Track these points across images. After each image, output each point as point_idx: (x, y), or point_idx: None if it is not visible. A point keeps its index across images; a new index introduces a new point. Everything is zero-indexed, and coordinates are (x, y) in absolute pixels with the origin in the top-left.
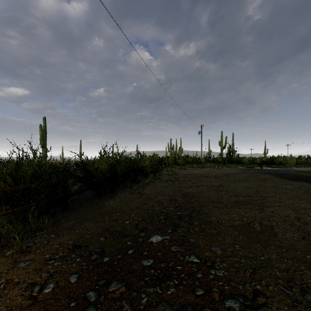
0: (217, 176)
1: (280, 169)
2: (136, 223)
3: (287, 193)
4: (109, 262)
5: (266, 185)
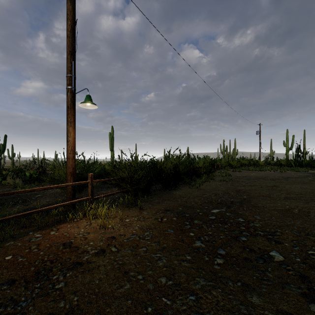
0: (276, 179)
1: None
2: (200, 204)
3: None
4: (189, 216)
5: None
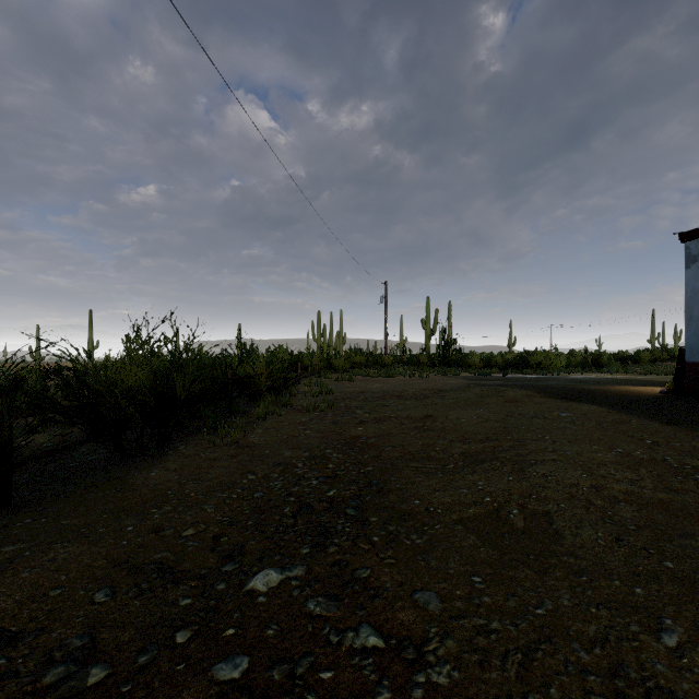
0: (421, 395)
1: (540, 378)
2: (215, 534)
3: (565, 430)
4: (103, 686)
5: (521, 414)
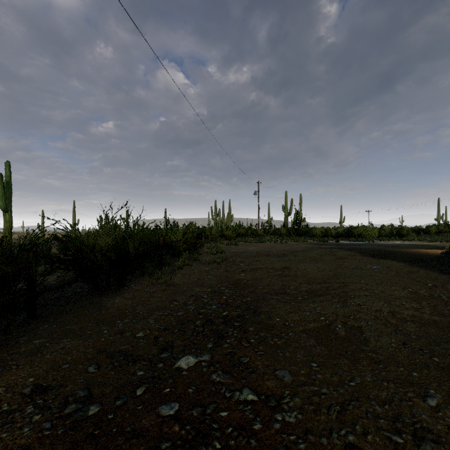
0: (281, 254)
1: (360, 243)
2: (155, 335)
3: (374, 277)
4: (98, 415)
5: (346, 266)
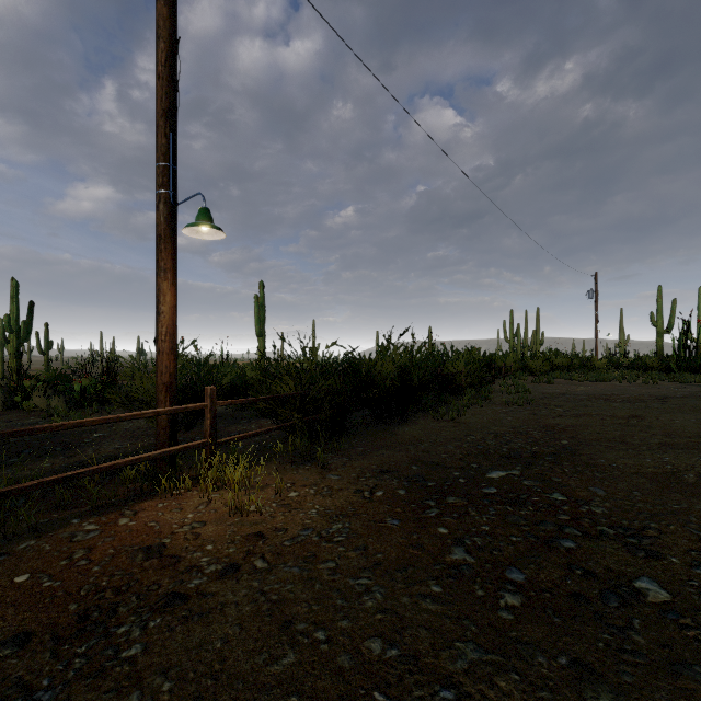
0: (635, 400)
1: None
2: (460, 457)
3: None
4: (436, 486)
5: None
